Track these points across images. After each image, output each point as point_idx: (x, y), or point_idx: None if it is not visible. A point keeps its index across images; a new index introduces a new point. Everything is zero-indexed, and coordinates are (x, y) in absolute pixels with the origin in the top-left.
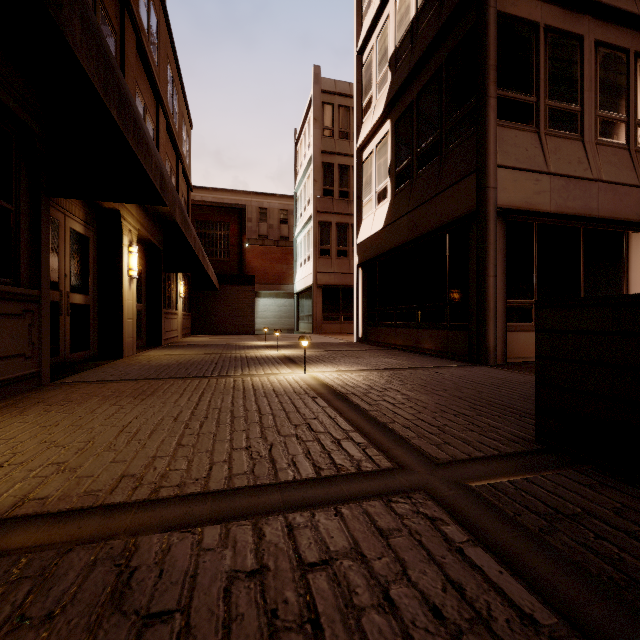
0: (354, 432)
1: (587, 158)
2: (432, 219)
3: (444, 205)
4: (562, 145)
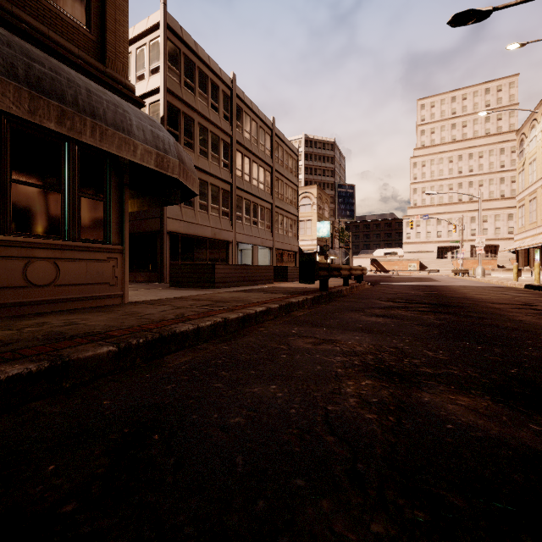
0: (137, 288)
1: (195, 216)
2: (143, 228)
3: (149, 224)
4: (188, 211)
